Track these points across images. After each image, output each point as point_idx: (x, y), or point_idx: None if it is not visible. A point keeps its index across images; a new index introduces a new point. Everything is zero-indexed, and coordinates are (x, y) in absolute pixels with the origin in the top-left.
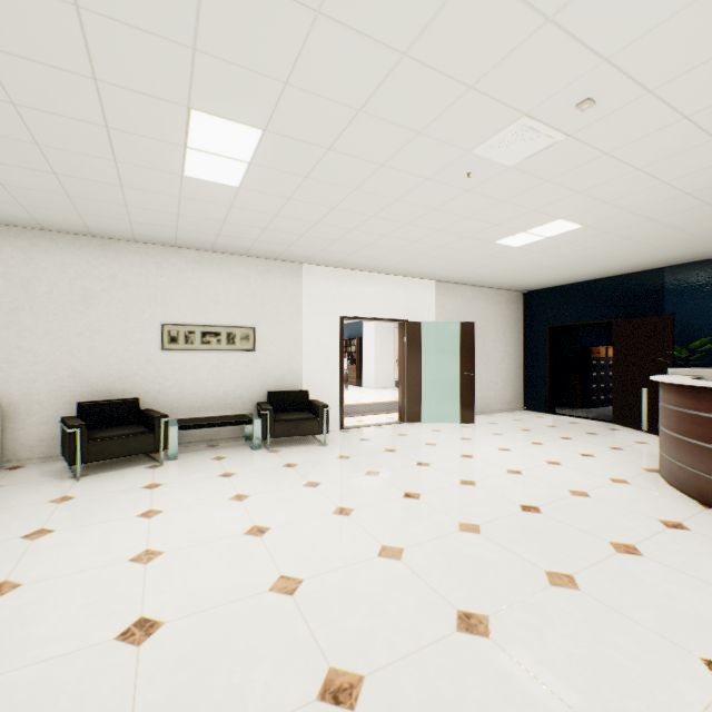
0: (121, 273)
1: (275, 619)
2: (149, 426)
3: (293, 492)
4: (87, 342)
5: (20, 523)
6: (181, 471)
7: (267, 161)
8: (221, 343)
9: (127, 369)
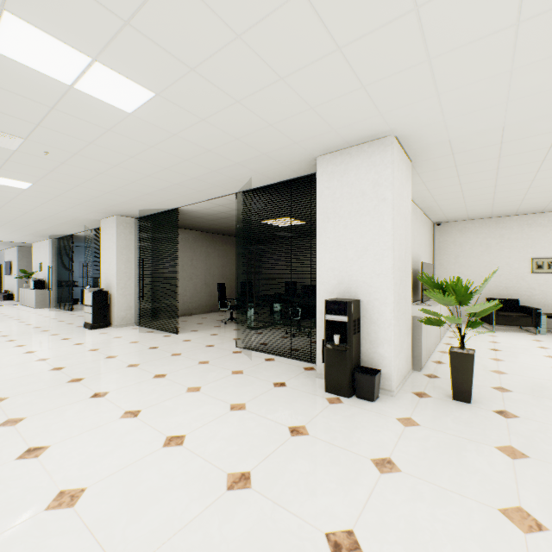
0: (505, 233)
1: None
2: (526, 313)
3: None
4: (487, 269)
5: (482, 338)
6: (551, 339)
7: None
8: None
9: (508, 283)
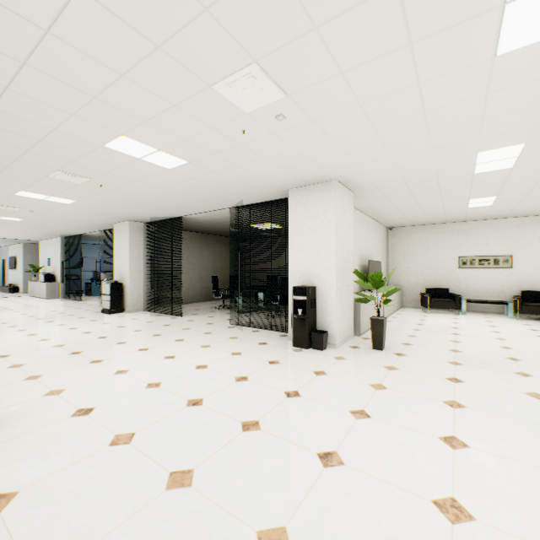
0: (440, 237)
1: (492, 340)
2: (452, 299)
3: (519, 329)
4: (427, 265)
5: (416, 317)
6: (467, 317)
7: (501, 199)
8: (489, 264)
9: (442, 276)
